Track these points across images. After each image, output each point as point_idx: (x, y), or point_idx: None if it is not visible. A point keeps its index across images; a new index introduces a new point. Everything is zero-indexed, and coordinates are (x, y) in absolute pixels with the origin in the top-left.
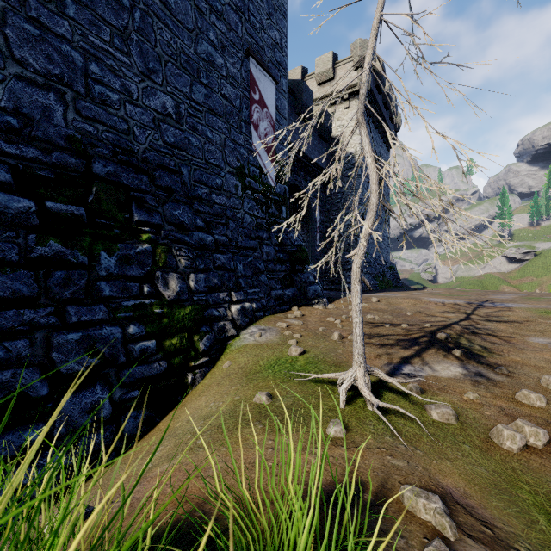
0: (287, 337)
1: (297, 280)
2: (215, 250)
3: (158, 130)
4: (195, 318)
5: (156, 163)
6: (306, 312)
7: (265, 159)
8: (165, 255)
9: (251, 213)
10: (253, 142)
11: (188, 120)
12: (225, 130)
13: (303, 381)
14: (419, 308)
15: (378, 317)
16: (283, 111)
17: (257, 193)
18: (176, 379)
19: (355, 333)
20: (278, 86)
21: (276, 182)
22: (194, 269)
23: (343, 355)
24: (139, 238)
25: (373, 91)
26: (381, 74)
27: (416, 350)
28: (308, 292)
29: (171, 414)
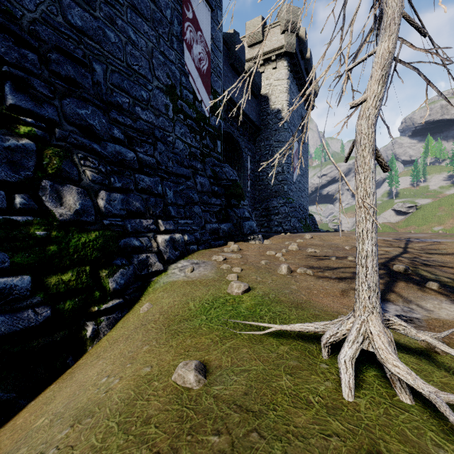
0: (225, 272)
1: (232, 215)
2: (139, 170)
3: (57, 2)
4: (103, 246)
5: (53, 44)
6: (243, 247)
7: (199, 85)
8: (60, 160)
9: (184, 139)
10: (186, 62)
11: (104, 7)
12: (153, 38)
13: (256, 336)
14: (353, 243)
15: (319, 250)
16: (218, 43)
17: (191, 120)
18: (64, 332)
19: (362, 251)
20: (213, 15)
21: (211, 113)
22: (106, 186)
23: (301, 291)
24: (14, 129)
25: (297, 55)
26: (304, 40)
27: (383, 284)
28: (244, 227)
29: (47, 391)
